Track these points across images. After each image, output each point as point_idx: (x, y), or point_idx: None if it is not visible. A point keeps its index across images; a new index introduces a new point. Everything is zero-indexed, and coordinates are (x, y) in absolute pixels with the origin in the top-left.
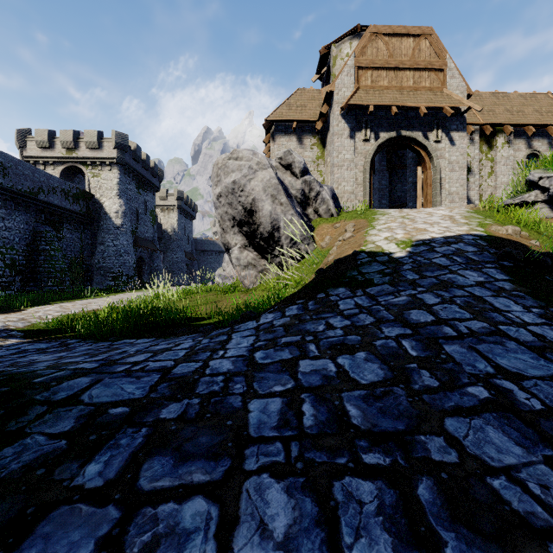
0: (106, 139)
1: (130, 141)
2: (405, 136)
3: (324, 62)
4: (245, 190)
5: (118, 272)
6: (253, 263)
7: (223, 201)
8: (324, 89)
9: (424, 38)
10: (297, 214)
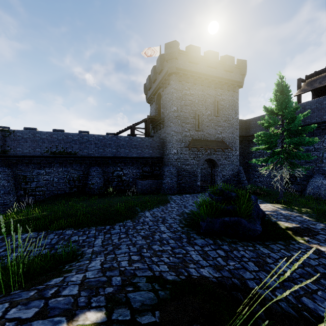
0: None
1: None
2: None
3: None
4: None
5: None
6: None
7: None
8: None
9: None
10: None
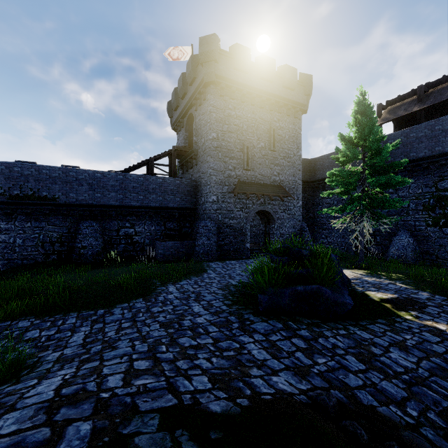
0: None
1: None
2: None
3: None
4: None
5: None
6: None
7: None
8: None
9: None
10: None
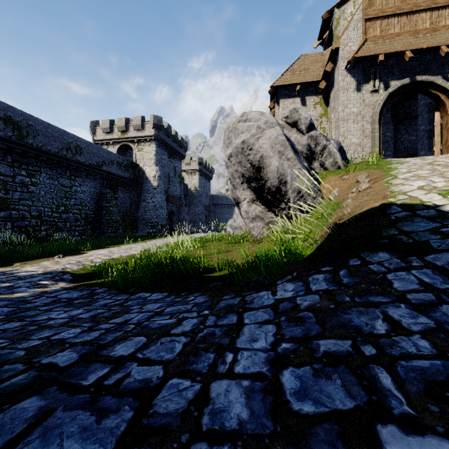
0: (147, 122)
1: (163, 121)
2: (421, 81)
3: (326, 27)
4: (254, 148)
5: (155, 222)
6: (260, 216)
7: (233, 161)
8: (326, 51)
9: None
10: (304, 168)
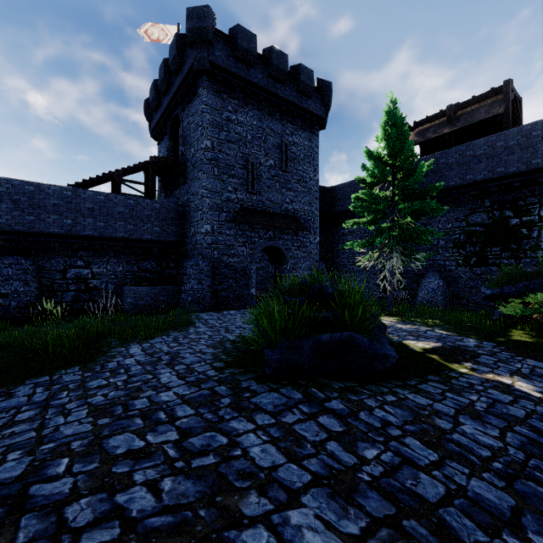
0: None
1: None
2: None
3: None
4: None
5: None
6: None
7: None
8: None
9: None
10: None
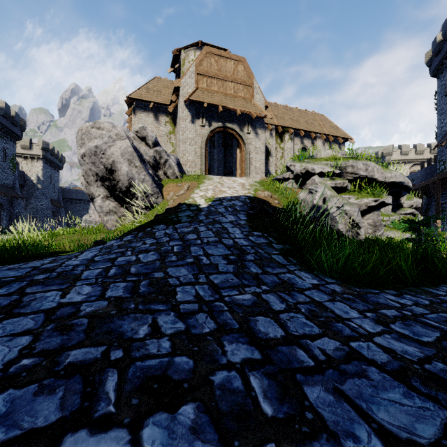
0: None
1: None
2: (228, 127)
3: (177, 60)
4: (106, 154)
5: None
6: (114, 211)
7: (87, 160)
8: (176, 81)
9: (240, 64)
10: (149, 175)
